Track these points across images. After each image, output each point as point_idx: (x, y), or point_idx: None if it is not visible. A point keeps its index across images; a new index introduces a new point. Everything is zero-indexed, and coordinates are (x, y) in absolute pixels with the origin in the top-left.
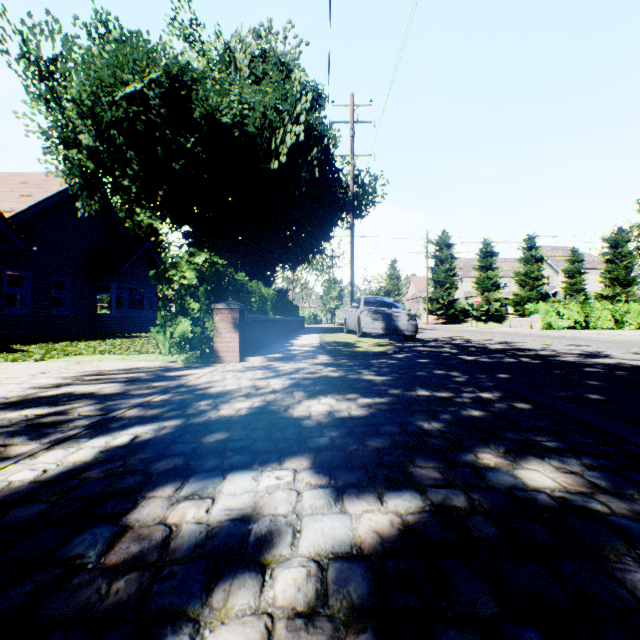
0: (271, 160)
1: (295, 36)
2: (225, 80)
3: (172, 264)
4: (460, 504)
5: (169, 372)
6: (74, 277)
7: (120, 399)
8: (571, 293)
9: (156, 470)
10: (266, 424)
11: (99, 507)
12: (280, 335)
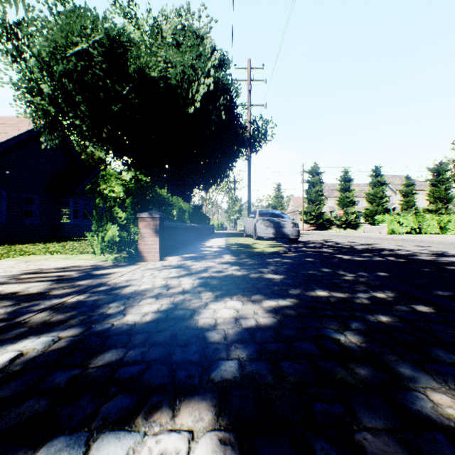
0: (188, 106)
1: (207, 15)
2: (154, 45)
3: (103, 180)
4: None
5: (97, 270)
6: (41, 195)
7: (37, 300)
8: (406, 208)
9: (1, 428)
10: (168, 336)
11: None
12: (195, 238)
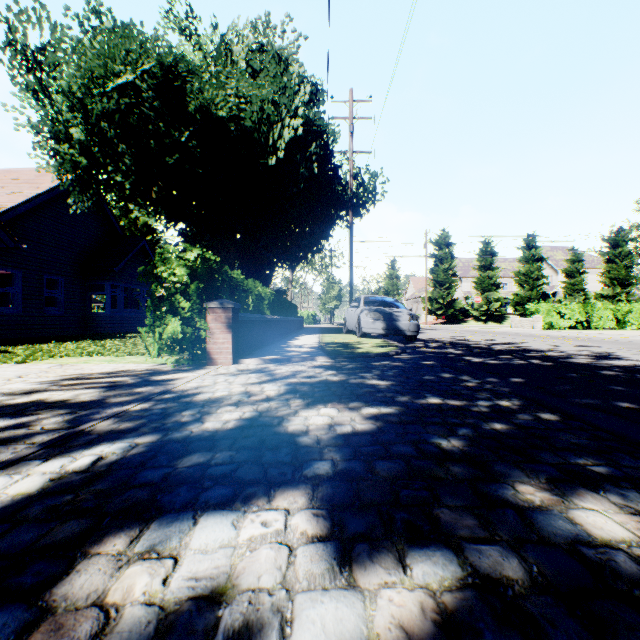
0: (269, 155)
1: (293, 30)
2: (221, 73)
3: (161, 260)
4: (514, 573)
5: (156, 376)
6: (67, 276)
7: (95, 408)
8: (571, 293)
9: (111, 509)
10: (255, 442)
11: (19, 573)
12: (278, 335)
